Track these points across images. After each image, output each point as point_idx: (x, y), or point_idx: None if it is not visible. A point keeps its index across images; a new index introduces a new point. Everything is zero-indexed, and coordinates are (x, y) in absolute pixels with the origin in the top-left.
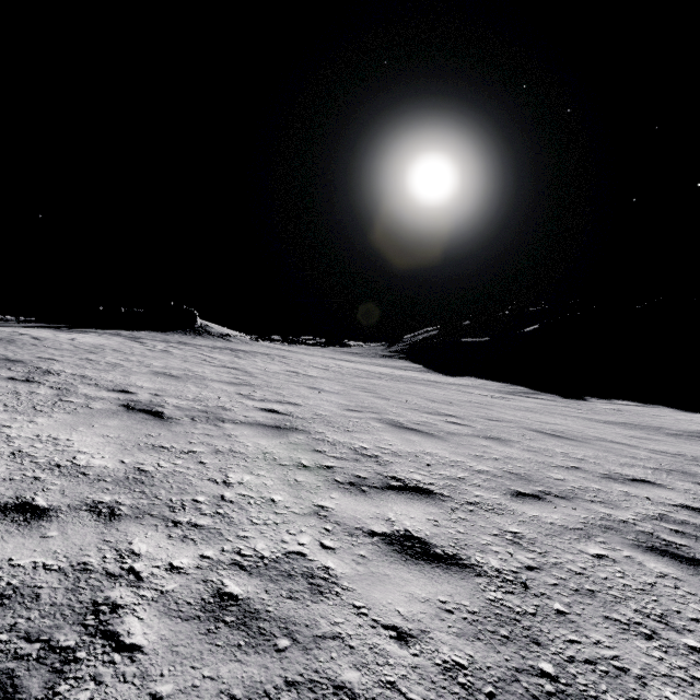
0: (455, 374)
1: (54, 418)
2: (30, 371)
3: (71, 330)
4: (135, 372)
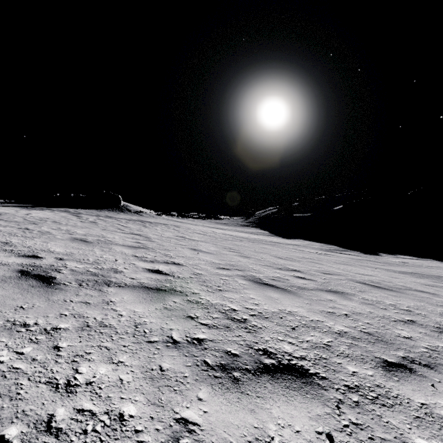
0: (290, 237)
1: None
2: None
3: (34, 208)
4: (56, 238)
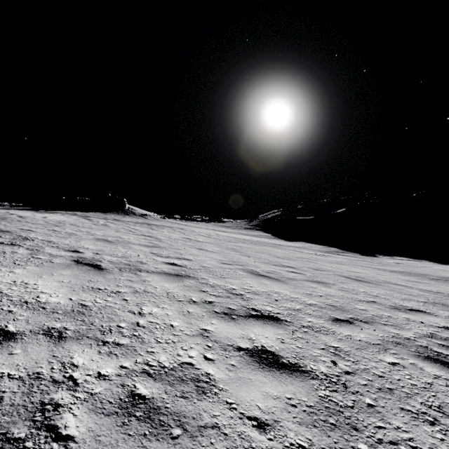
0: (292, 240)
1: (27, 269)
2: (14, 238)
3: (44, 212)
4: (83, 238)
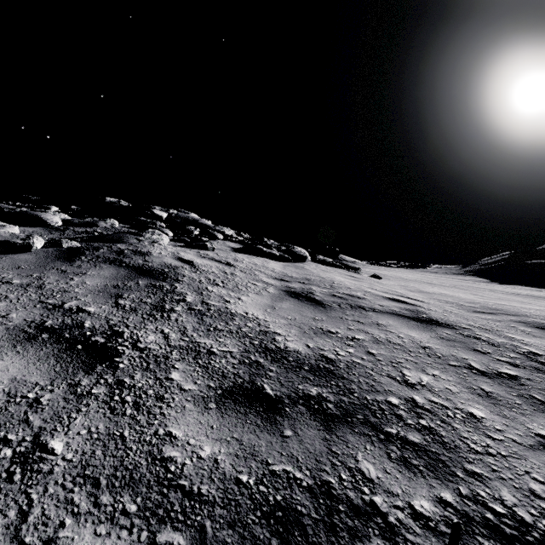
0: (507, 284)
1: None
2: None
3: None
4: None
